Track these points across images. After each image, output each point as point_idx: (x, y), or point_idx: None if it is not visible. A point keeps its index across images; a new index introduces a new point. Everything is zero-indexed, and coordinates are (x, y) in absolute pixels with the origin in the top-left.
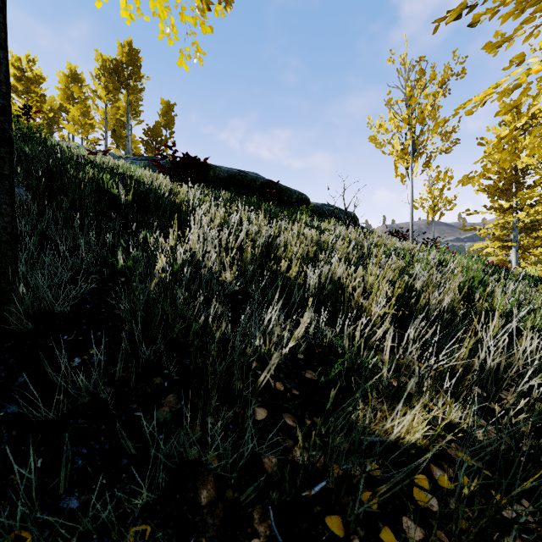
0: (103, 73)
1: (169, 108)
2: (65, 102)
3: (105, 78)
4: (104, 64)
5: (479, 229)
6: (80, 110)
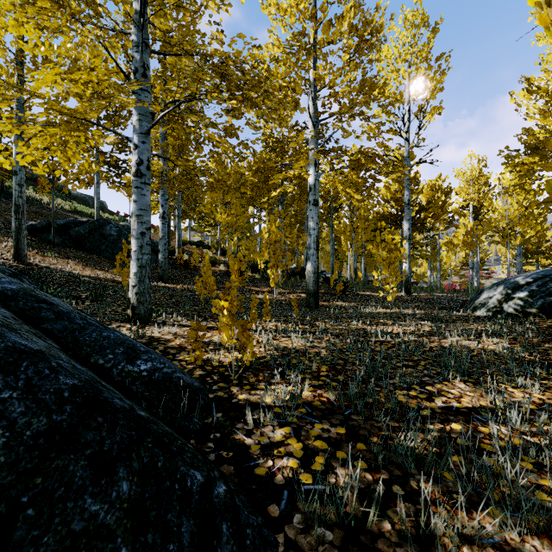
0: None
1: None
2: None
3: None
4: None
5: None
6: None
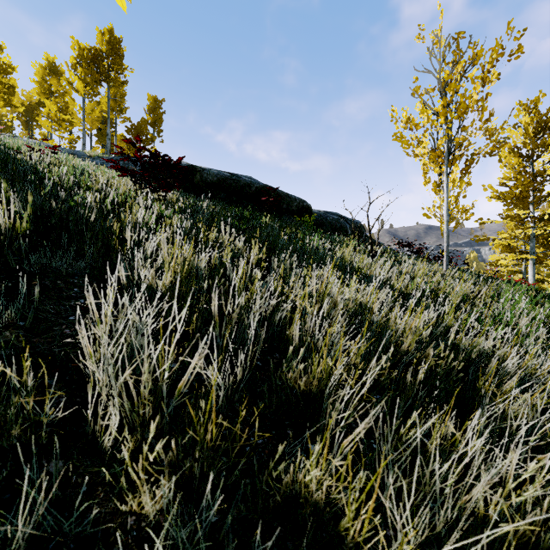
0: (80, 63)
1: (157, 105)
2: (42, 96)
3: (82, 68)
4: (81, 53)
5: (492, 240)
6: (56, 105)
